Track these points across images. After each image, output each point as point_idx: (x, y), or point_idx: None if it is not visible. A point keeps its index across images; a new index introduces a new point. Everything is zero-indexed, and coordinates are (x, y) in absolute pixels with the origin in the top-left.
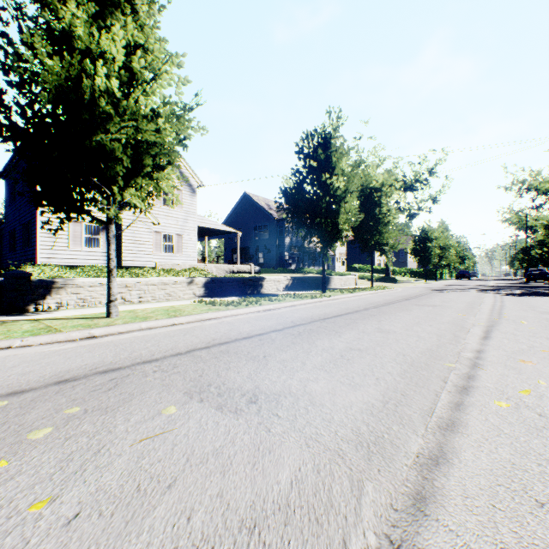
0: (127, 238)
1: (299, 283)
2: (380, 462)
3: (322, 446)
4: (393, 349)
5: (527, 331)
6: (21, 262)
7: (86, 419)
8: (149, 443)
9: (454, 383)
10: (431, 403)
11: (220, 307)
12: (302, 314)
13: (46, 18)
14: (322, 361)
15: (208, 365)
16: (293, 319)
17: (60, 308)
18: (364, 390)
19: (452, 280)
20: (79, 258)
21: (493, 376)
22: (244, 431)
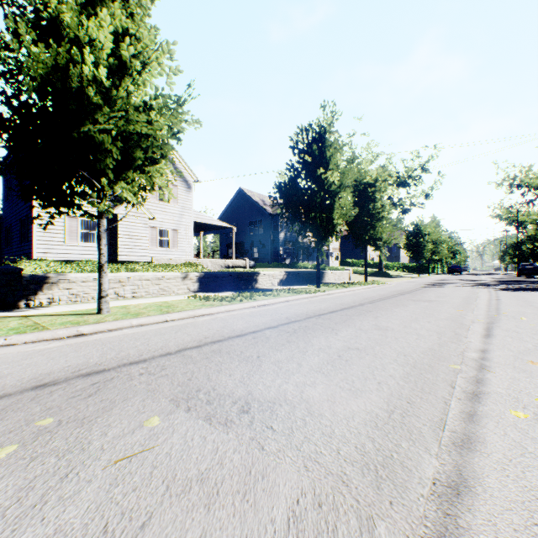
0: (123, 233)
1: (294, 278)
2: (391, 492)
3: (322, 469)
4: (393, 348)
5: (530, 328)
6: (17, 256)
7: (58, 434)
8: (125, 464)
9: (462, 388)
10: (440, 413)
11: (214, 303)
12: (297, 310)
13: (32, 4)
14: (319, 362)
15: (198, 367)
16: (288, 315)
17: (52, 303)
18: (367, 397)
19: (444, 275)
20: (75, 253)
21: (503, 379)
22: (234, 449)
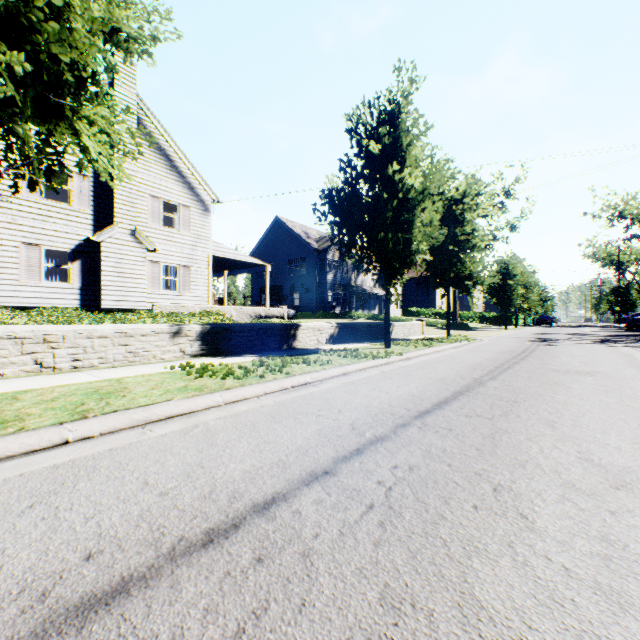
0: (109, 268)
1: (349, 332)
2: None
3: None
4: None
5: None
6: None
7: None
8: None
9: None
10: None
11: (210, 382)
12: (368, 397)
13: None
14: None
15: None
16: (354, 416)
17: None
18: None
19: (533, 327)
20: (36, 297)
21: None
22: None
